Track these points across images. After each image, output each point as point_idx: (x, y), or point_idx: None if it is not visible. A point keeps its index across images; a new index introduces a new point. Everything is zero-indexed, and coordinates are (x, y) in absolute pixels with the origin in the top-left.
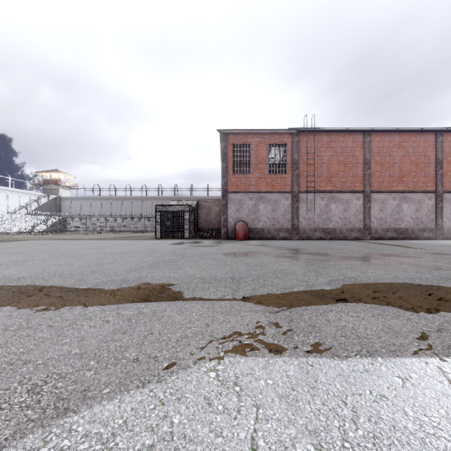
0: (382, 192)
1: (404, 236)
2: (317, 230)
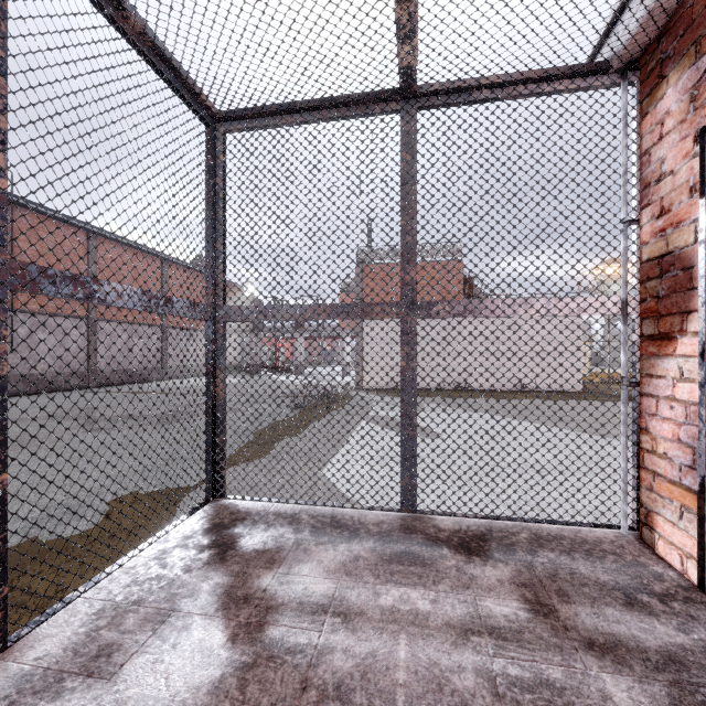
0: (111, 321)
1: (134, 379)
2: (12, 378)
